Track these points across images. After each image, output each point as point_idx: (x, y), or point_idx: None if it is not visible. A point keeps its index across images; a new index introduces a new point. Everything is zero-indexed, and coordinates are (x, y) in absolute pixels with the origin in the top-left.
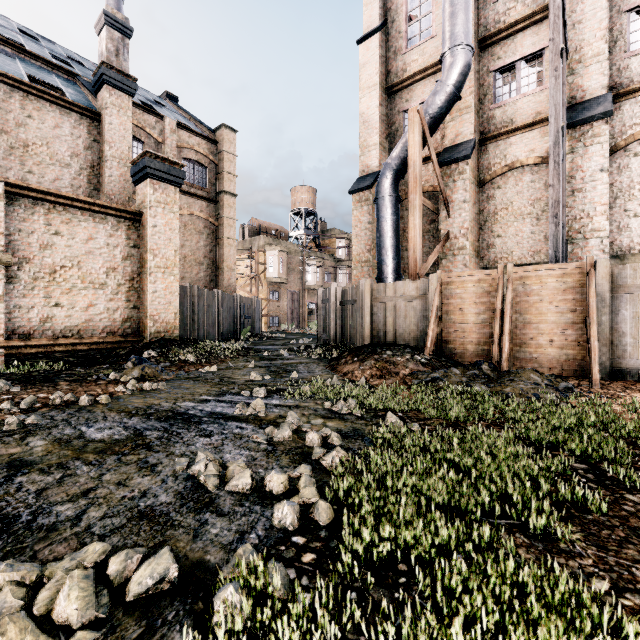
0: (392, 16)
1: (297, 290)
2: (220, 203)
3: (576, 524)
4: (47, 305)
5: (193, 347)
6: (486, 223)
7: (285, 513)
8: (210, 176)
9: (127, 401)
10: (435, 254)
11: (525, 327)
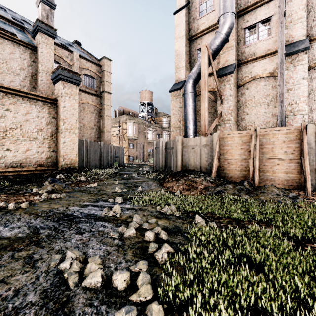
0: (192, 0)
1: (143, 143)
2: (102, 97)
3: None
4: (2, 149)
5: (85, 172)
6: (241, 107)
7: None
8: (97, 83)
9: (38, 206)
10: (215, 123)
11: (266, 162)
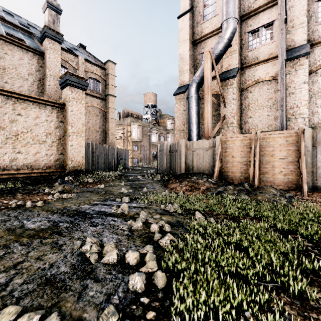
0: (195, 4)
1: (147, 145)
2: (107, 100)
3: (316, 286)
4: (13, 152)
5: (92, 174)
6: (244, 110)
7: (136, 281)
8: (102, 86)
9: (53, 205)
10: (218, 126)
11: (266, 164)
